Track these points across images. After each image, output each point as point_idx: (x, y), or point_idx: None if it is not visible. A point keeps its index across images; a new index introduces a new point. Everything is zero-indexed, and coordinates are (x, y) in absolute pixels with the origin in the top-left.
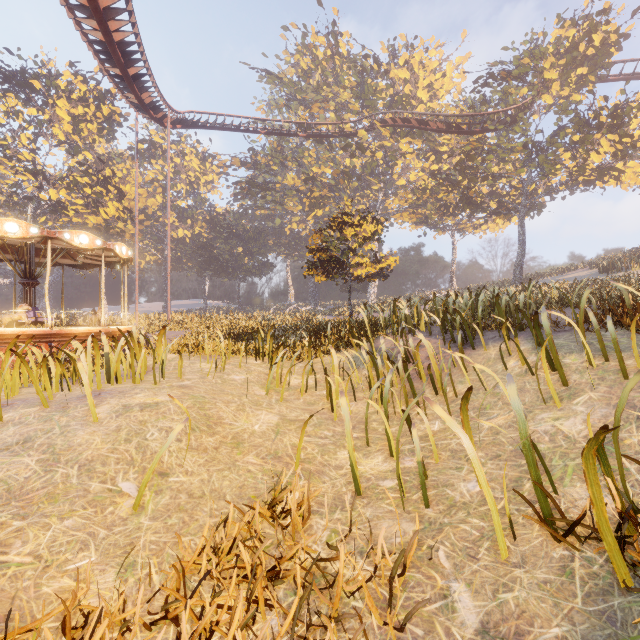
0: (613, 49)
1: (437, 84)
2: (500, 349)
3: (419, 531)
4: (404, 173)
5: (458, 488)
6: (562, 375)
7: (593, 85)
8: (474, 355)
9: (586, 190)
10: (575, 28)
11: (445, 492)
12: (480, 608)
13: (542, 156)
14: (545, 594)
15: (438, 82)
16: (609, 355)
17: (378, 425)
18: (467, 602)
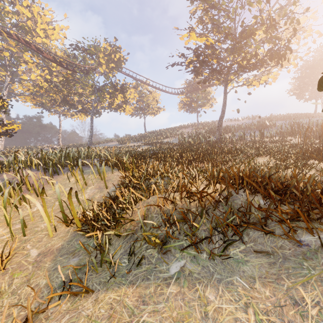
0: (123, 62)
1: (50, 32)
2: (67, 174)
3: (20, 244)
4: (27, 72)
5: (40, 226)
6: (85, 181)
7: (116, 73)
8: (58, 178)
9: (115, 111)
10: (110, 47)
11: (34, 229)
12: (39, 251)
13: (99, 93)
14: (60, 239)
15: (51, 30)
16: (101, 174)
17: (1, 217)
18: (35, 252)
